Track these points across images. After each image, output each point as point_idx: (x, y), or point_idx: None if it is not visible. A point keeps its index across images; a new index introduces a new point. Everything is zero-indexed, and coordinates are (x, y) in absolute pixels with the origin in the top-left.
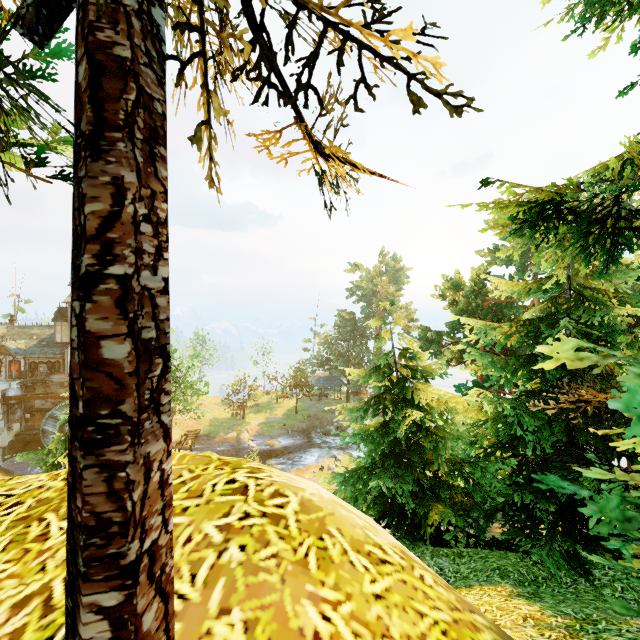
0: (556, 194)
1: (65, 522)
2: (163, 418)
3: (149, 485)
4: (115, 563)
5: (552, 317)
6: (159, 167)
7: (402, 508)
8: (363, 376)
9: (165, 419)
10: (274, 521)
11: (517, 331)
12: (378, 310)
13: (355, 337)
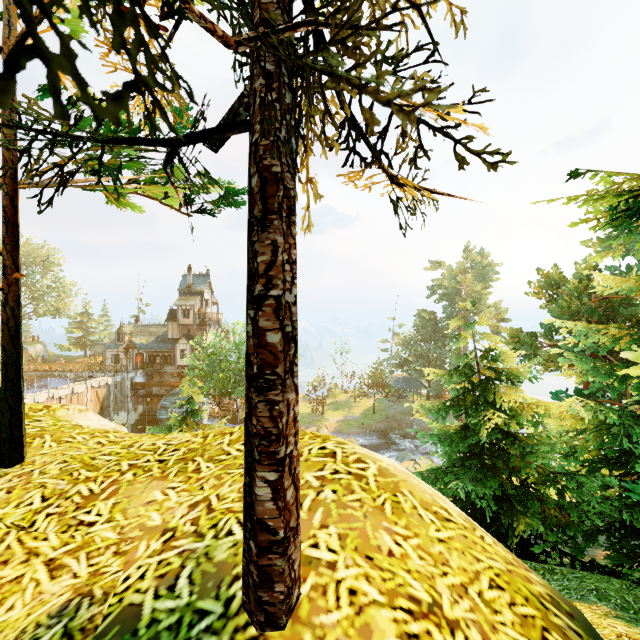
0: None
1: (209, 463)
2: (295, 380)
3: (289, 417)
4: (273, 456)
5: None
6: (292, 229)
7: (485, 514)
8: (442, 376)
9: (295, 381)
10: (357, 478)
11: (627, 333)
12: (462, 309)
13: (436, 338)
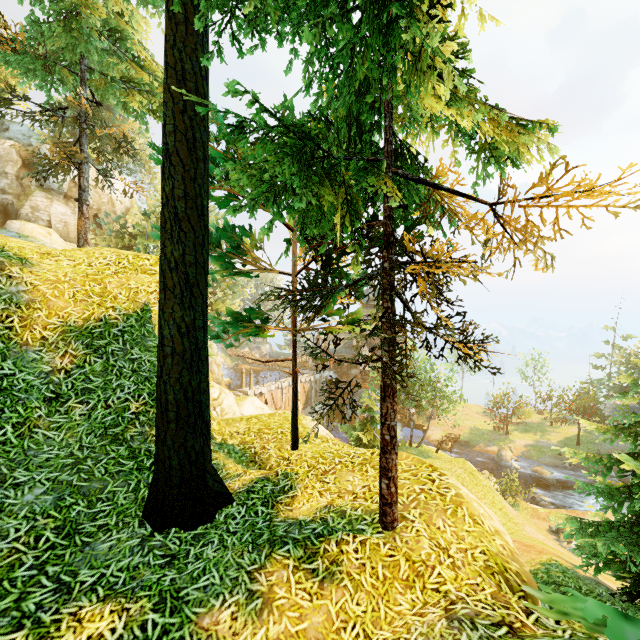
0: None
1: (373, 469)
2: (395, 451)
3: (393, 463)
4: (387, 475)
5: None
6: (395, 399)
7: None
8: (603, 431)
9: (396, 451)
10: (440, 495)
11: None
12: None
13: None
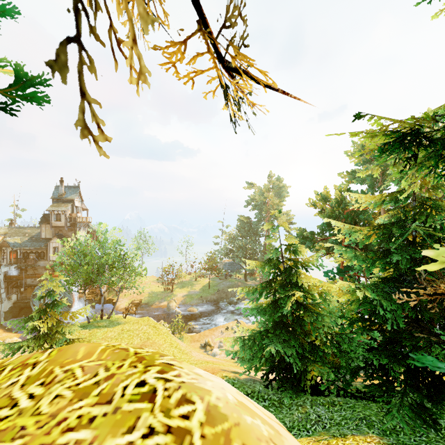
0: (415, 124)
1: None
2: None
3: None
4: None
5: (401, 222)
6: None
7: (287, 365)
8: (258, 266)
9: None
10: (178, 438)
11: (374, 232)
12: (267, 216)
13: (251, 235)
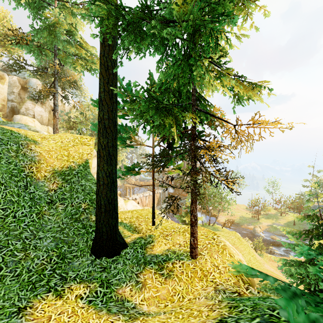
0: None
1: (188, 234)
2: (197, 225)
3: (195, 231)
4: (193, 236)
5: None
6: (196, 204)
7: None
8: (297, 218)
9: (197, 225)
10: (217, 245)
11: None
12: None
13: None
